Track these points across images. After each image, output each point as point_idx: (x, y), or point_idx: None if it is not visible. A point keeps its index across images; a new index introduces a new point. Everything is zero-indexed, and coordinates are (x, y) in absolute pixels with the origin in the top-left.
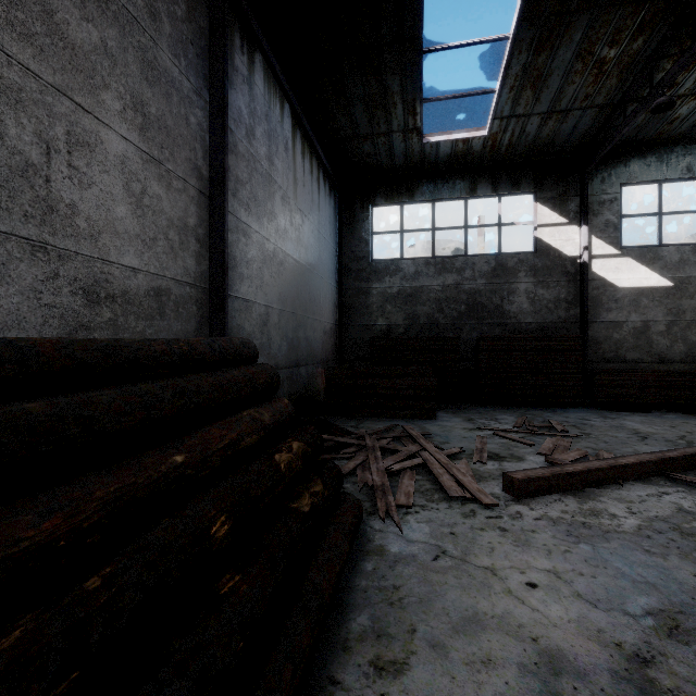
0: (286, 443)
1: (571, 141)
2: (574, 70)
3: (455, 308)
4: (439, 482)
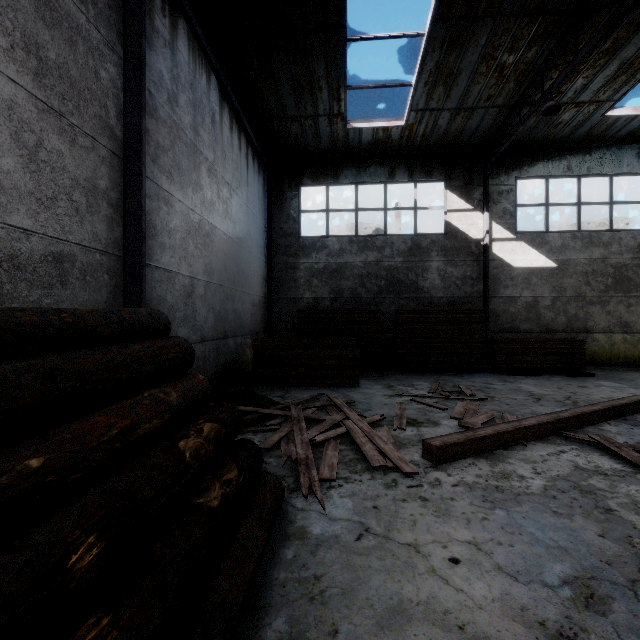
0: (196, 425)
1: (476, 137)
2: (479, 71)
3: (375, 283)
4: (362, 452)
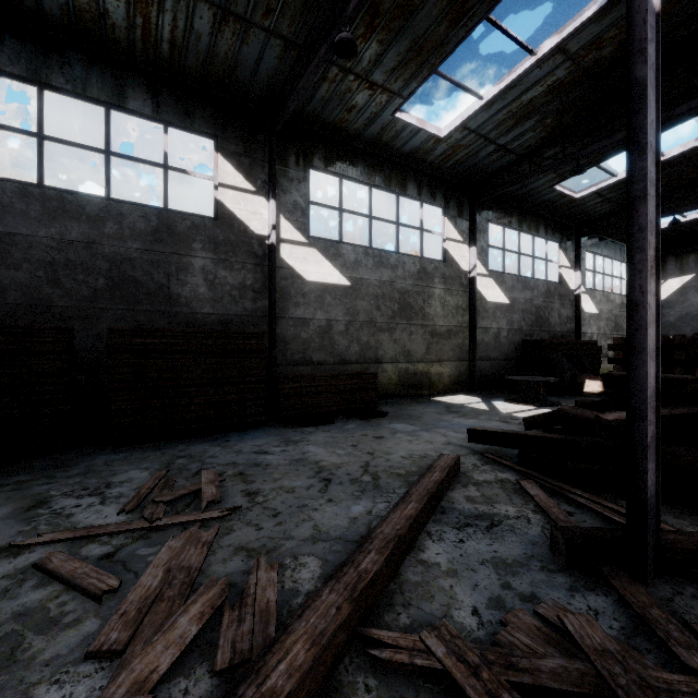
0: None
1: (257, 84)
2: None
3: (85, 281)
4: None
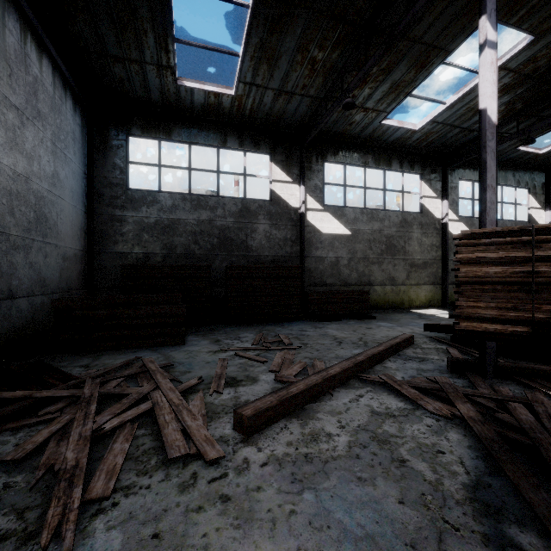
0: None
1: (294, 120)
2: (296, 59)
3: (209, 241)
4: (162, 437)
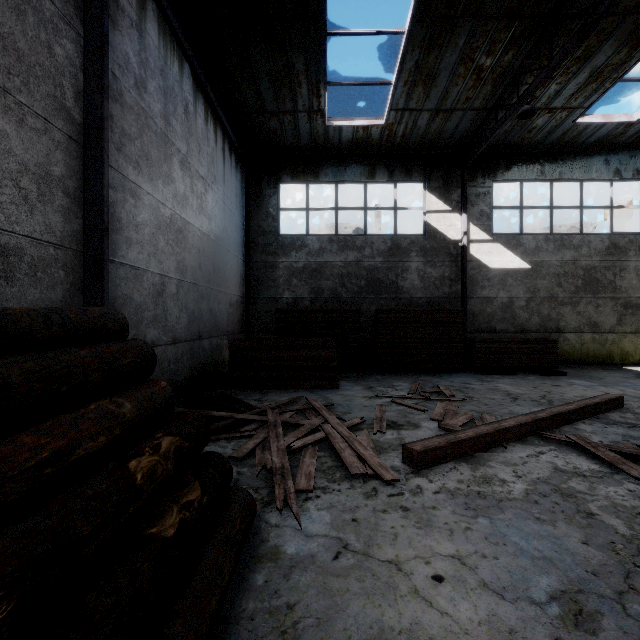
0: (153, 440)
1: (454, 139)
2: (458, 73)
3: (356, 283)
4: (341, 458)
